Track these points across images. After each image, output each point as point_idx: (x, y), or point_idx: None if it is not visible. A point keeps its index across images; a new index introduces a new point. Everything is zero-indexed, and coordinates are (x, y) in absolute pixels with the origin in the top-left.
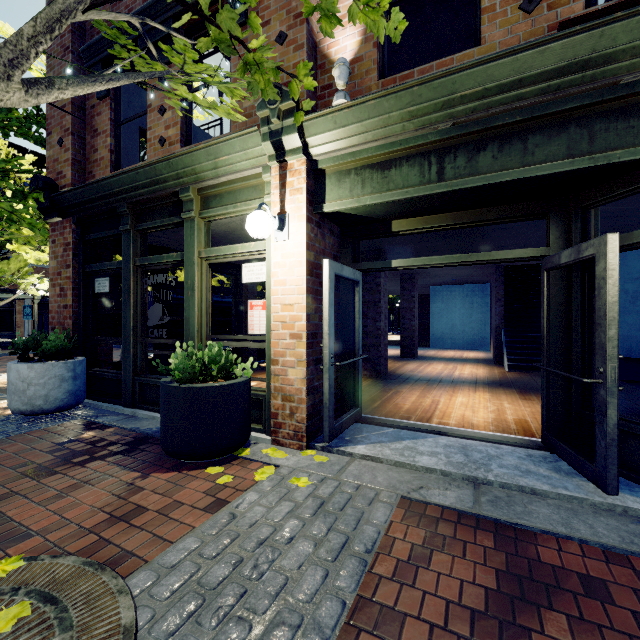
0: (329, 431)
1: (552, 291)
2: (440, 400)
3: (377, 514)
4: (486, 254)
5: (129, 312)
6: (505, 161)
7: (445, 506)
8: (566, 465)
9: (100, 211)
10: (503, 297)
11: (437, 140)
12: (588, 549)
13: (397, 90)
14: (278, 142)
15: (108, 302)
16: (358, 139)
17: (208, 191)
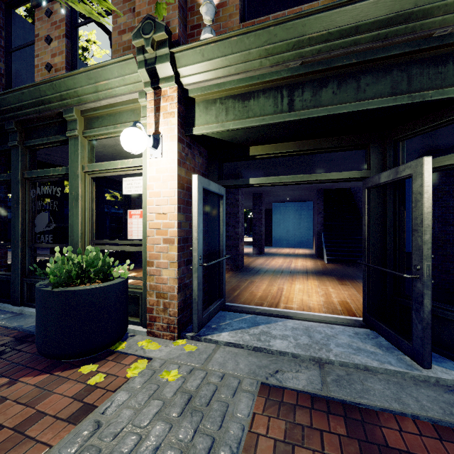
0: (198, 322)
1: (372, 204)
2: (284, 287)
3: (241, 406)
4: (323, 175)
5: (17, 220)
6: (343, 96)
7: (299, 390)
8: (384, 340)
9: None
10: (323, 211)
11: (288, 76)
12: (420, 424)
13: (256, 29)
14: (152, 70)
15: (2, 211)
16: (223, 72)
17: (91, 113)
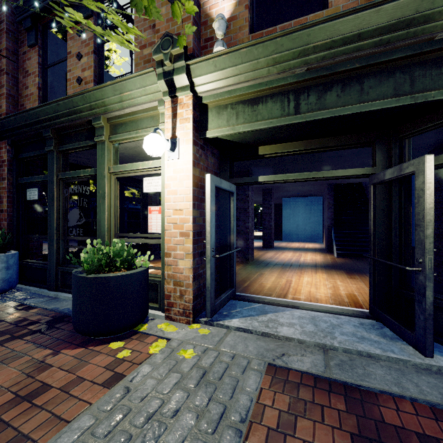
0: (211, 309)
1: (377, 200)
2: (292, 280)
3: (249, 382)
4: (329, 172)
5: (53, 215)
6: (346, 99)
7: (303, 371)
8: (389, 331)
9: (30, 135)
10: (333, 205)
11: (294, 82)
12: (418, 406)
13: (264, 40)
14: (170, 81)
15: (38, 207)
16: (233, 80)
17: (115, 120)
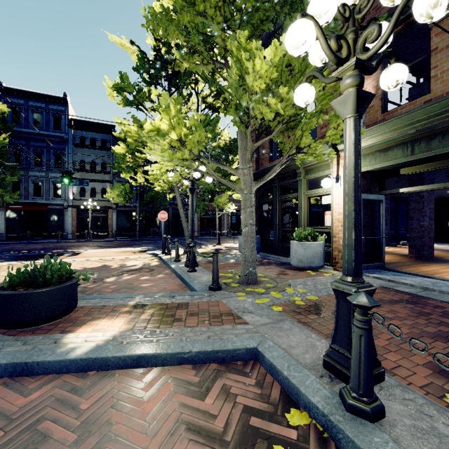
0: None
1: None
2: None
3: None
4: None
5: (276, 218)
6: (445, 143)
7: (400, 290)
8: None
9: None
10: None
11: (409, 137)
12: None
13: (385, 122)
14: (335, 148)
15: (266, 214)
16: (371, 142)
17: (307, 168)
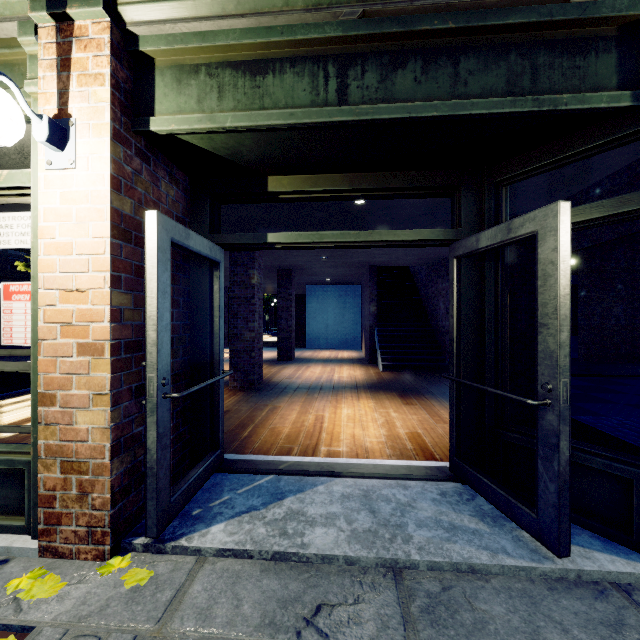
0: (158, 516)
1: (464, 284)
2: (325, 415)
3: None
4: (390, 233)
5: None
6: (431, 88)
7: None
8: (486, 503)
9: None
10: (376, 297)
11: (338, 38)
12: None
13: None
14: None
15: None
16: (210, 6)
17: None
